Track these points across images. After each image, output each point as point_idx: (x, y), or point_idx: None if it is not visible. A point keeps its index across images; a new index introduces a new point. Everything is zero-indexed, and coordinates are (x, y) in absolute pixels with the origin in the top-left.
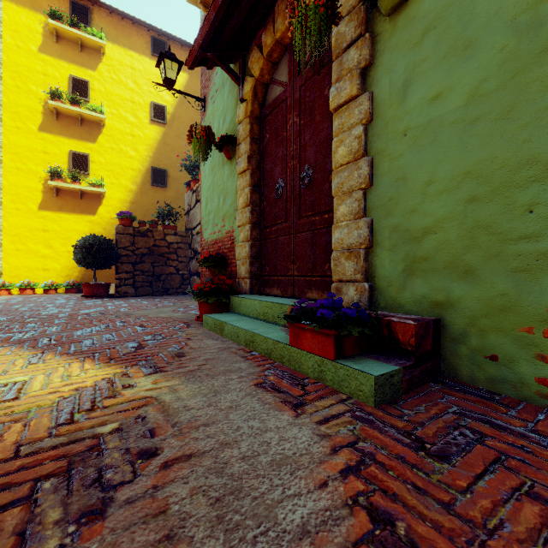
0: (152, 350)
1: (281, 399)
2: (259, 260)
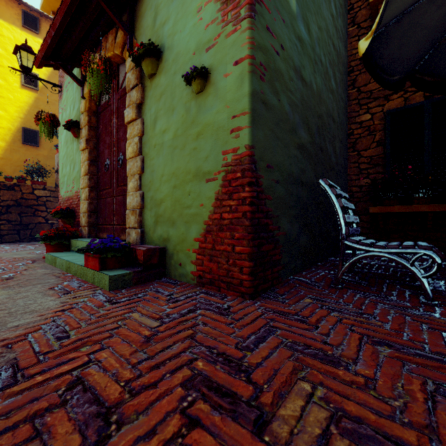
0: None
1: (58, 292)
2: (96, 214)
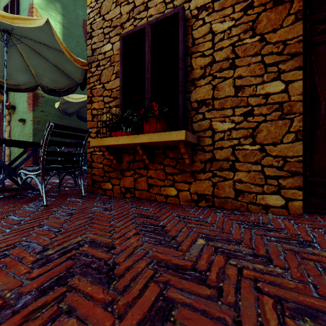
0: None
1: None
2: None
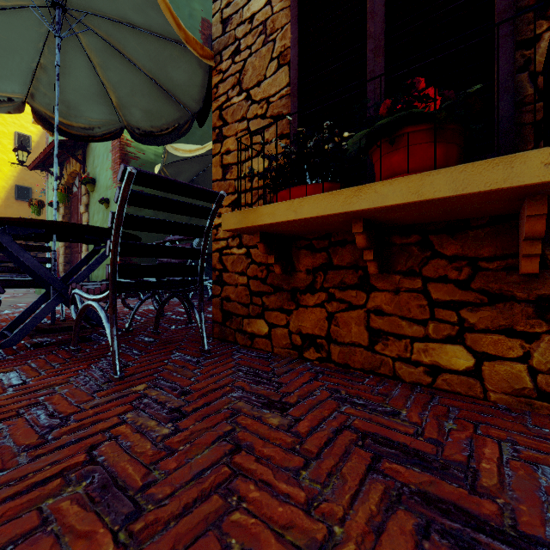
0: (4, 297)
1: None
2: (70, 264)
